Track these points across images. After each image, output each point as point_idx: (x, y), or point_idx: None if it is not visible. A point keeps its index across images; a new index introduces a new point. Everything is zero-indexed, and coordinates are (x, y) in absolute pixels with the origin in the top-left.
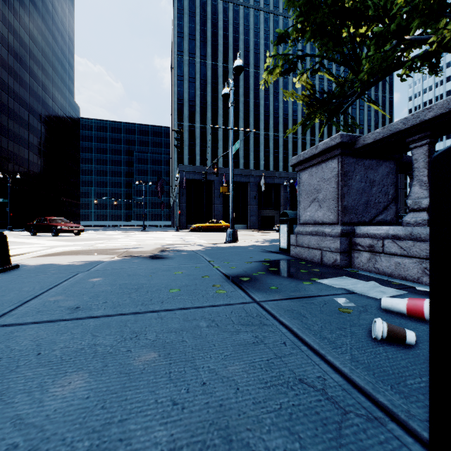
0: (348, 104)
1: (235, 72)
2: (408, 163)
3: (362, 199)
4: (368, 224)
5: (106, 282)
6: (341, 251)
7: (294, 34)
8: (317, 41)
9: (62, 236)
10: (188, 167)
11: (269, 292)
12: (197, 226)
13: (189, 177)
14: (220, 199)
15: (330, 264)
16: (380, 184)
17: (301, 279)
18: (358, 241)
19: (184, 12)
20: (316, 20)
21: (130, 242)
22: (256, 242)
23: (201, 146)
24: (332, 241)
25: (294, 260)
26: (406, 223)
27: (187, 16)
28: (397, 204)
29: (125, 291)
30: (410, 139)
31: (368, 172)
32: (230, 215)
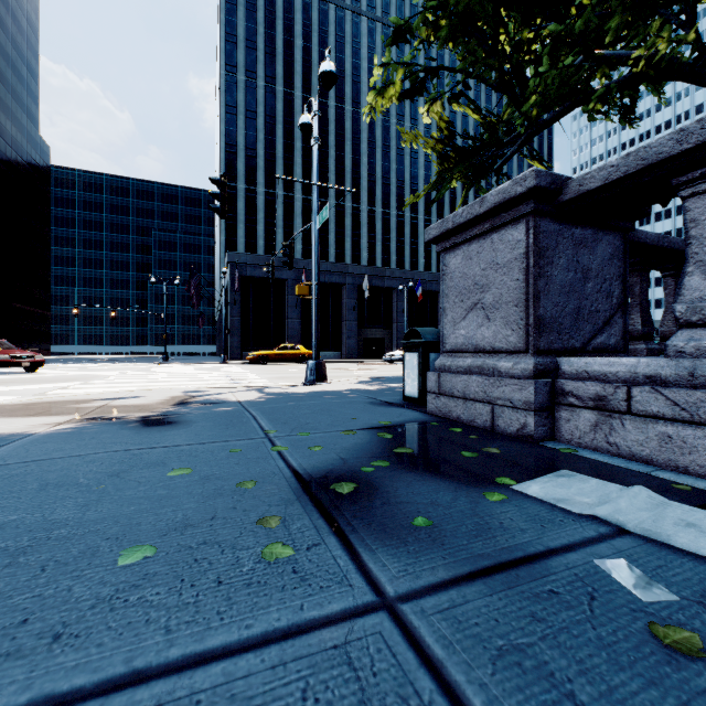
0: (506, 157)
1: (321, 82)
2: (634, 242)
3: (570, 304)
4: (580, 353)
5: None
6: (536, 407)
7: (421, 32)
8: (460, 43)
9: None
10: (244, 256)
11: (414, 541)
12: (259, 354)
13: (245, 272)
14: (297, 310)
15: (511, 433)
16: (600, 276)
17: (474, 482)
18: (569, 387)
19: (239, 2)
20: (460, 6)
21: (125, 385)
22: (359, 384)
23: (266, 223)
24: (518, 387)
25: (437, 423)
26: (674, 352)
27: (242, 9)
28: (626, 314)
29: None
30: (682, 179)
31: (580, 252)
32: (314, 335)
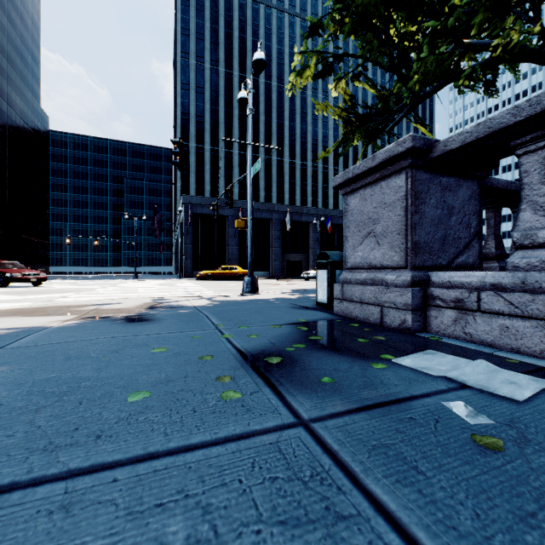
0: (395, 121)
1: (254, 67)
2: (489, 186)
3: (438, 233)
4: (446, 268)
5: (7, 379)
6: (413, 308)
7: (330, 27)
8: (360, 35)
9: (13, 287)
10: (195, 198)
11: (321, 390)
12: (206, 273)
13: (195, 211)
14: (235, 239)
15: (395, 327)
16: (461, 212)
17: (365, 357)
18: (437, 293)
19: (191, 4)
20: (359, 8)
21: (108, 295)
22: (283, 294)
23: (211, 173)
24: (399, 293)
25: (341, 320)
26: (512, 266)
27: (193, 9)
28: (481, 240)
29: (31, 402)
30: (517, 142)
31: (446, 194)
32: (249, 258)
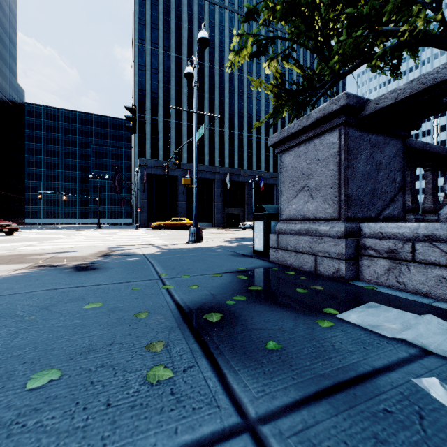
0: (318, 96)
1: (199, 45)
2: (408, 146)
3: (368, 187)
4: (375, 220)
5: None
6: (346, 257)
7: (264, 14)
8: (290, 20)
9: None
10: (150, 161)
11: (268, 363)
12: (159, 224)
13: (150, 171)
14: (184, 195)
15: (329, 275)
16: (387, 168)
17: (308, 311)
18: (369, 243)
19: None
20: None
21: (69, 244)
22: (224, 242)
23: (164, 140)
24: (333, 243)
25: (277, 268)
26: (445, 218)
27: (149, 3)
28: (404, 194)
29: None
30: None
31: (375, 151)
32: (194, 211)
